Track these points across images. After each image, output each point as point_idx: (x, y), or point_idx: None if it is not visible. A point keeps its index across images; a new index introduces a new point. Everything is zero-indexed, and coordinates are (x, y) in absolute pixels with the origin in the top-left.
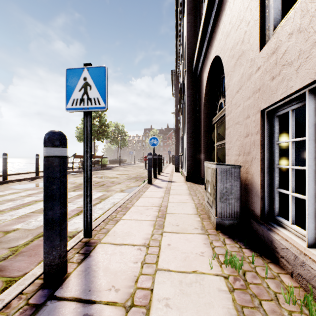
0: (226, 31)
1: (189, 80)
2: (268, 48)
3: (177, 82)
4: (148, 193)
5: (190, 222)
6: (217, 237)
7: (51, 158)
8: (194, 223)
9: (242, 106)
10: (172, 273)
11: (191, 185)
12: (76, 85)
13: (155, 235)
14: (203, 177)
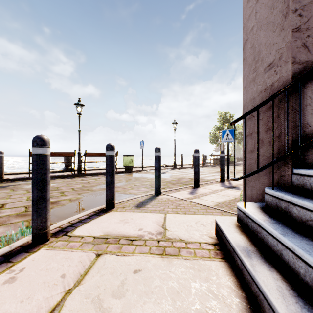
0: None
1: None
2: None
3: None
4: None
5: None
6: None
7: (221, 156)
8: None
9: None
10: None
11: None
12: (224, 135)
13: None
14: None
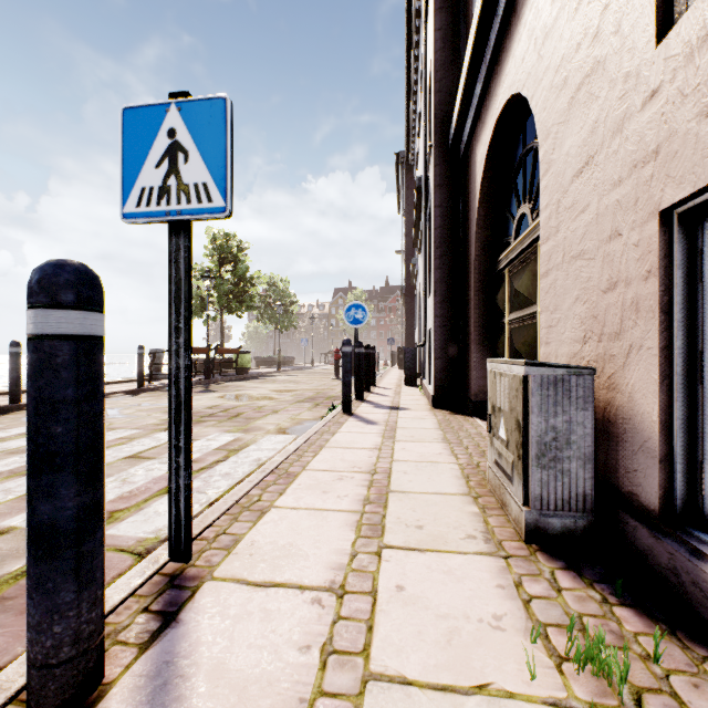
0: (544, 23)
1: (440, 166)
2: (692, 24)
3: (408, 180)
4: (344, 436)
5: (454, 518)
6: (534, 567)
7: (47, 341)
8: (463, 522)
9: (595, 210)
10: (414, 693)
11: (447, 418)
12: (149, 151)
13: (362, 556)
14: (475, 397)
